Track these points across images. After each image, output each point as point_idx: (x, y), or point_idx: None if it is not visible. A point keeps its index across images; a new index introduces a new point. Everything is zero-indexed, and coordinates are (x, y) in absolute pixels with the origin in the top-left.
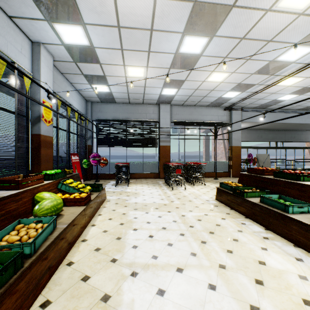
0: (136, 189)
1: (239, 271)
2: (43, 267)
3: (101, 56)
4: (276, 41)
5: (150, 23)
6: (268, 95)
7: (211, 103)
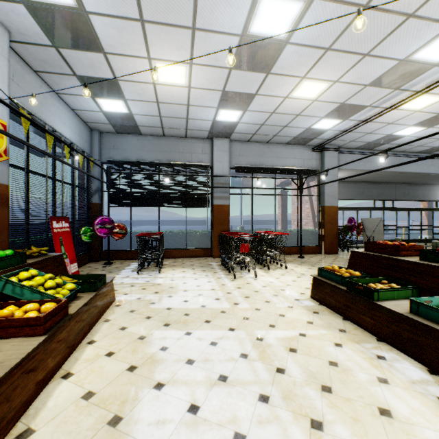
0: (173, 278)
1: None
2: None
3: (105, 35)
4: (422, 16)
5: None
6: (382, 126)
7: (294, 138)
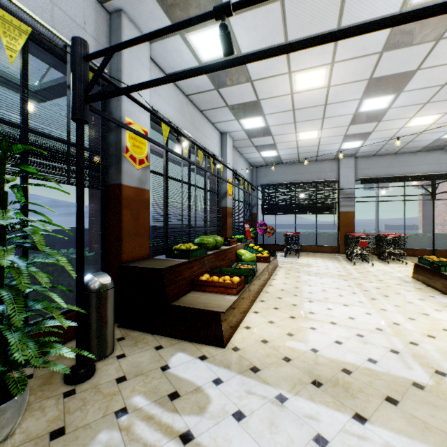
0: (308, 261)
1: (397, 313)
2: (257, 286)
3: (274, 130)
4: None
5: (324, 101)
6: None
7: (425, 147)
